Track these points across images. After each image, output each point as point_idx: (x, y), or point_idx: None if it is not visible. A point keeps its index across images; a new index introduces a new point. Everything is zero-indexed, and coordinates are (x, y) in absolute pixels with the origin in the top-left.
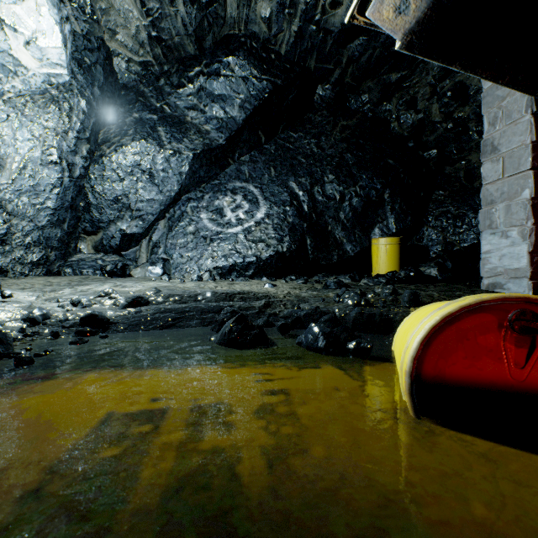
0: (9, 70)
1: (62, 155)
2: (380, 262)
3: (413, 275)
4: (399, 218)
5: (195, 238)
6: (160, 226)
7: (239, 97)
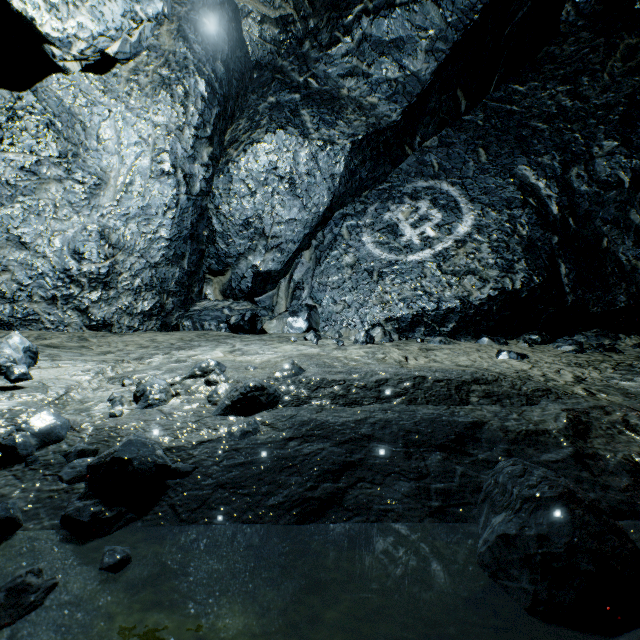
0: None
1: (176, 162)
2: None
3: None
4: None
5: (354, 273)
6: (303, 259)
7: (425, 36)
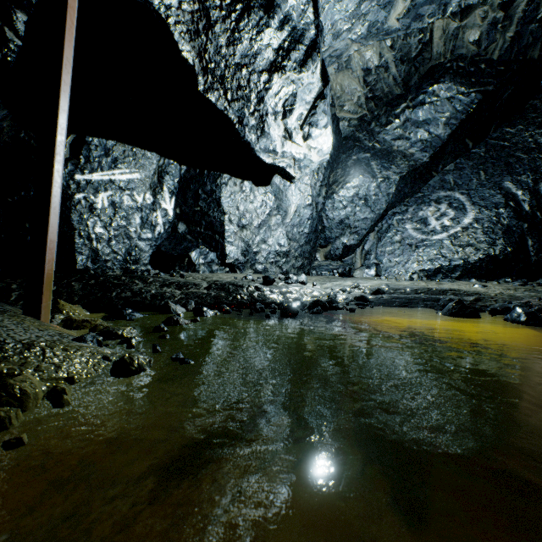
0: (306, 166)
1: (313, 199)
2: None
3: None
4: None
5: (401, 246)
6: (370, 238)
7: (443, 116)
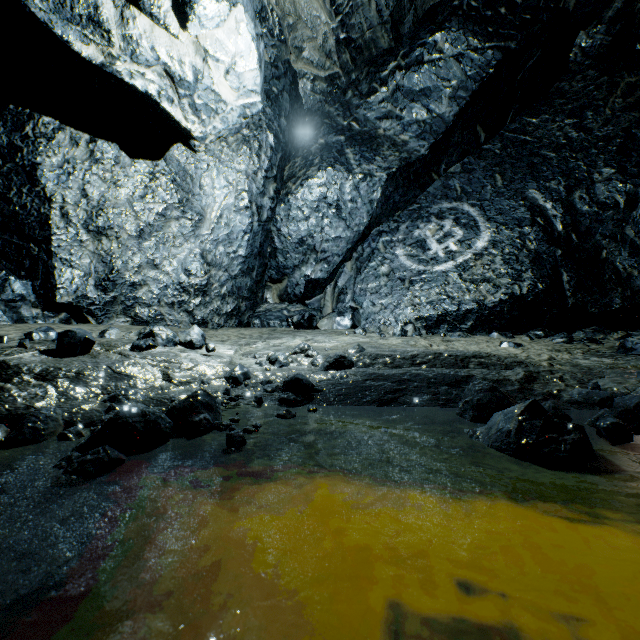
0: (211, 109)
1: (252, 198)
2: None
3: None
4: None
5: (389, 281)
6: (346, 269)
7: (448, 86)
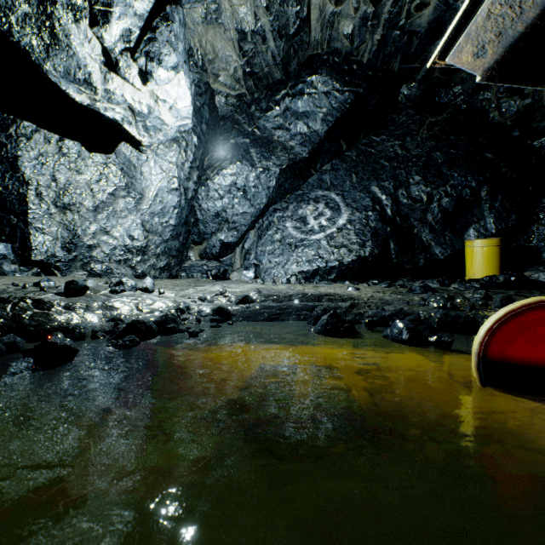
0: (157, 128)
1: (180, 182)
2: (475, 266)
3: (514, 280)
4: (500, 216)
5: (281, 245)
6: (250, 235)
7: (321, 112)
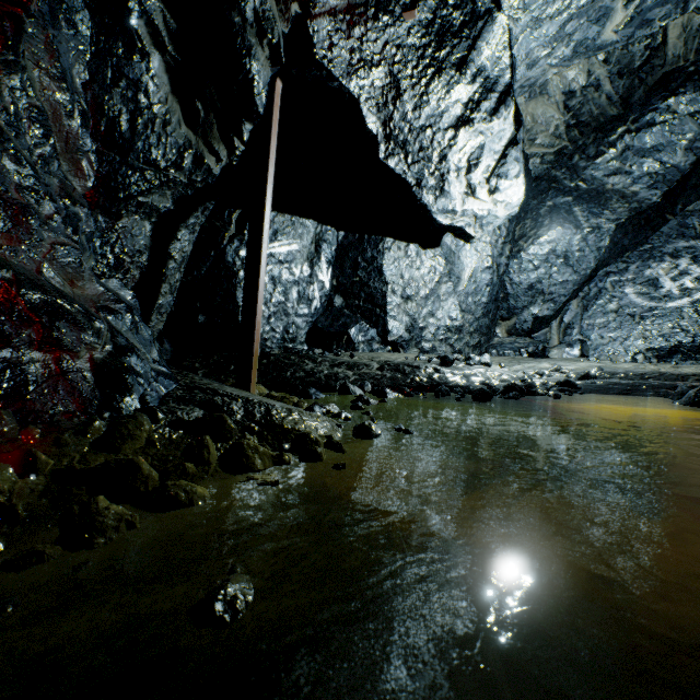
0: (489, 223)
1: (493, 260)
2: None
3: None
4: None
5: (617, 316)
6: (571, 306)
7: (683, 139)
